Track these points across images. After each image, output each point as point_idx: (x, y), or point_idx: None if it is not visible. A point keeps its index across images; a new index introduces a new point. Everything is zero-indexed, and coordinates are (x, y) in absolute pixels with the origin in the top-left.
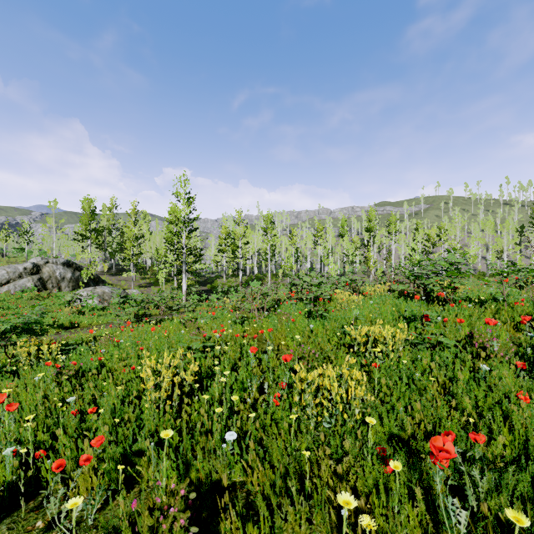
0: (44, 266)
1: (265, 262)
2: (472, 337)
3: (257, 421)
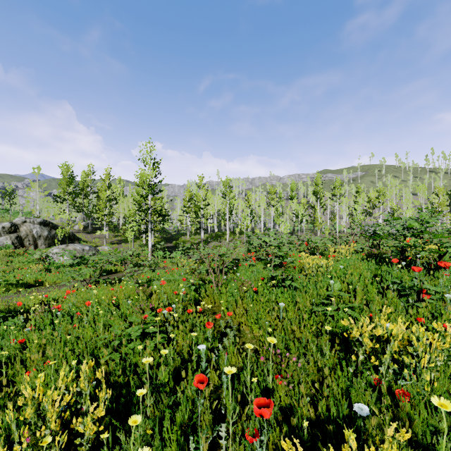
0: (22, 225)
1: (224, 221)
2: None
3: None
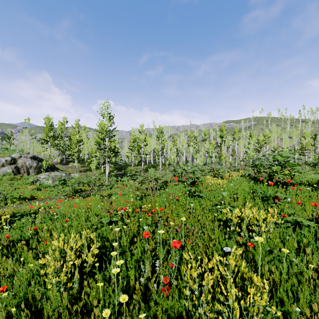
0: (19, 159)
1: (158, 156)
2: None
3: None
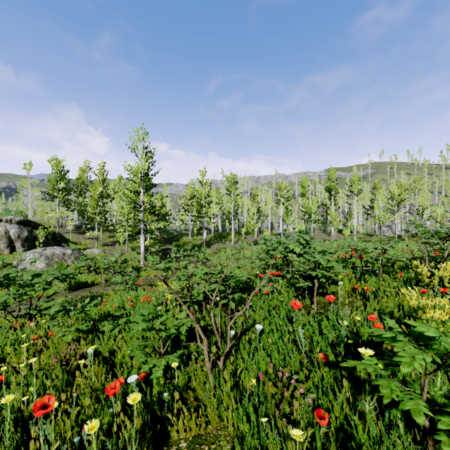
0: None
1: (229, 221)
2: None
3: None
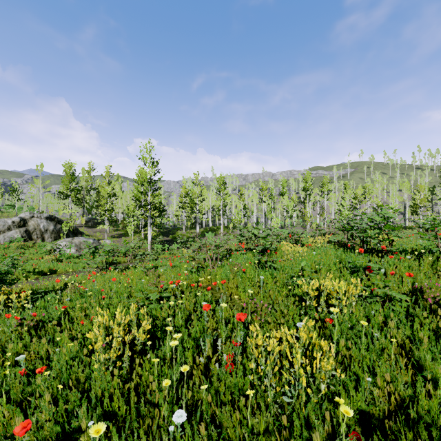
0: (30, 220)
1: (218, 216)
2: (422, 291)
3: (209, 394)
